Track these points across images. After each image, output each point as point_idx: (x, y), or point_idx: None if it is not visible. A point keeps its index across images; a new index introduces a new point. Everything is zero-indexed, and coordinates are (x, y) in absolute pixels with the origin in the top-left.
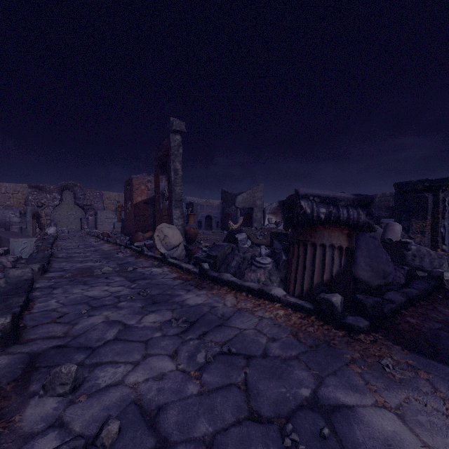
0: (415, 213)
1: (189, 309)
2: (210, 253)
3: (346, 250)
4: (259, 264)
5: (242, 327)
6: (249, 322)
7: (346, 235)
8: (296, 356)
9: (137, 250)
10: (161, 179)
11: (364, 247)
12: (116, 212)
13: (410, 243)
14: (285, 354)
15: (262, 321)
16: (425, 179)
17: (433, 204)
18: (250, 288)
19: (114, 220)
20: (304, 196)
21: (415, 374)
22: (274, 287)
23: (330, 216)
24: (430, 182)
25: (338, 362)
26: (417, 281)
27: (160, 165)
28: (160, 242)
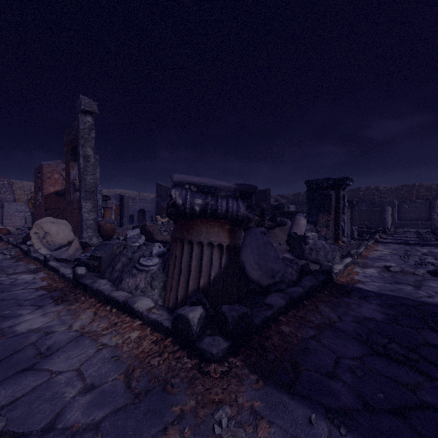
0: (322, 209)
1: (6, 340)
2: (93, 254)
3: (229, 249)
4: (141, 267)
5: (59, 369)
6: (78, 357)
7: (228, 231)
8: (100, 421)
9: (24, 250)
10: (71, 166)
11: (254, 243)
12: (29, 205)
13: (308, 237)
14: (86, 420)
15: (100, 353)
16: (329, 178)
17: (335, 200)
18: (115, 300)
19: (27, 214)
20: (179, 184)
21: (253, 431)
22: (143, 297)
23: (206, 208)
24: (333, 180)
25: (156, 425)
26: (307, 277)
27: (70, 151)
28: (39, 241)
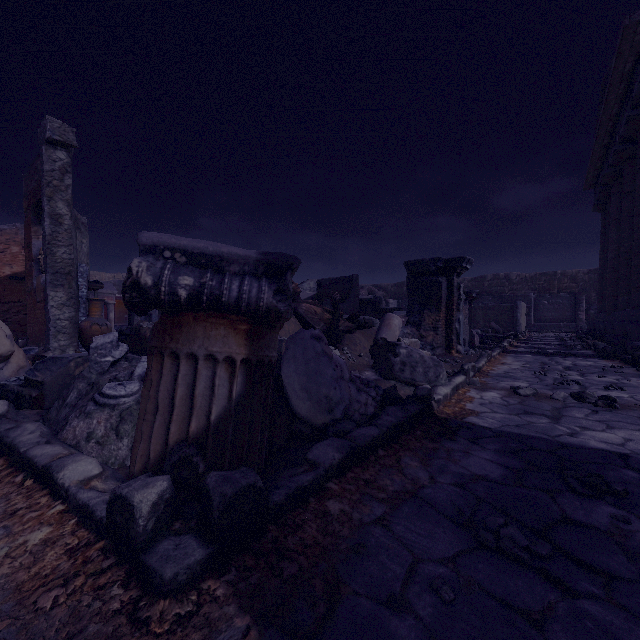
0: (429, 303)
1: None
2: (30, 377)
3: (248, 365)
4: (102, 399)
5: None
6: None
7: (246, 334)
8: None
9: None
10: (34, 232)
11: (300, 355)
12: None
13: (399, 345)
14: None
15: None
16: (438, 258)
17: (447, 291)
18: (32, 464)
19: None
20: (152, 249)
21: None
22: (81, 457)
23: (200, 293)
24: (444, 261)
25: None
26: (390, 409)
27: (32, 207)
28: None
